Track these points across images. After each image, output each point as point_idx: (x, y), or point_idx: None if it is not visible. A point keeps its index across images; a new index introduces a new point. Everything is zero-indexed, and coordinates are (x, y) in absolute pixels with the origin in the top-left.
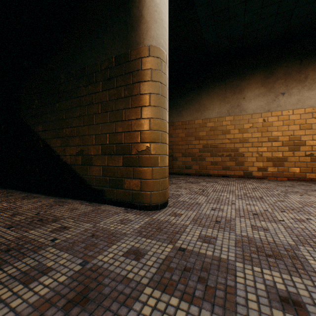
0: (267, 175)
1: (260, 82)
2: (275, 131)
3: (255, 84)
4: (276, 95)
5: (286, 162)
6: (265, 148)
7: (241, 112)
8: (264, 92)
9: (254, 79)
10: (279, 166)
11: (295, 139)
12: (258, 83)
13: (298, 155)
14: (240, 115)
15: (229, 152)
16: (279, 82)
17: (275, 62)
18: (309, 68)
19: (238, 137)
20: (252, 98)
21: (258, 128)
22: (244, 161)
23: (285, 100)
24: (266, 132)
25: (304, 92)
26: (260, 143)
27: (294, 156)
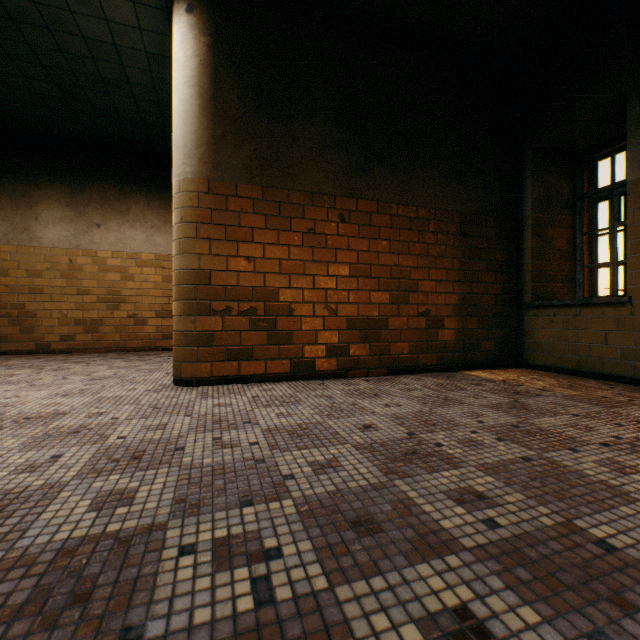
0: (76, 346)
1: (65, 199)
2: (88, 280)
3: (56, 200)
4: (90, 225)
5: (103, 326)
6: (74, 305)
7: (32, 242)
8: (72, 217)
9: (55, 191)
10: (95, 332)
11: (115, 294)
12: (63, 199)
13: (120, 316)
14: (30, 247)
15: (9, 310)
16: (94, 207)
17: (88, 176)
18: (132, 198)
19: (27, 283)
20: (52, 223)
21: (63, 272)
22: (38, 326)
23: (102, 236)
24: (76, 280)
25: (127, 230)
26: (65, 297)
27: (114, 317)
